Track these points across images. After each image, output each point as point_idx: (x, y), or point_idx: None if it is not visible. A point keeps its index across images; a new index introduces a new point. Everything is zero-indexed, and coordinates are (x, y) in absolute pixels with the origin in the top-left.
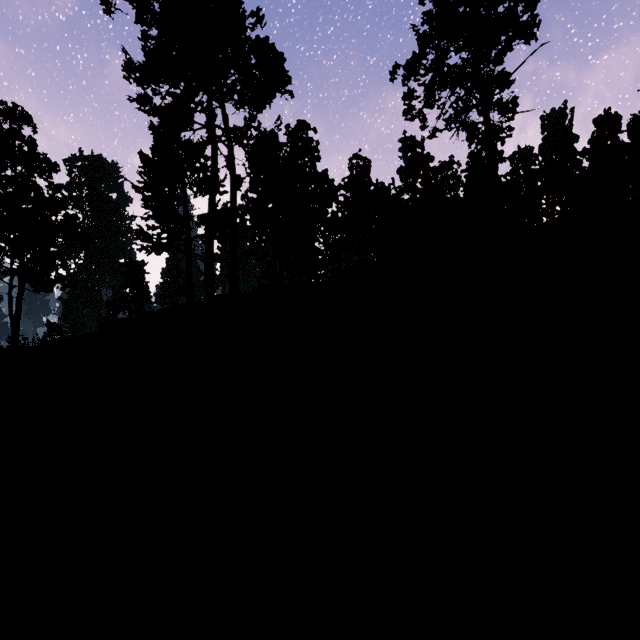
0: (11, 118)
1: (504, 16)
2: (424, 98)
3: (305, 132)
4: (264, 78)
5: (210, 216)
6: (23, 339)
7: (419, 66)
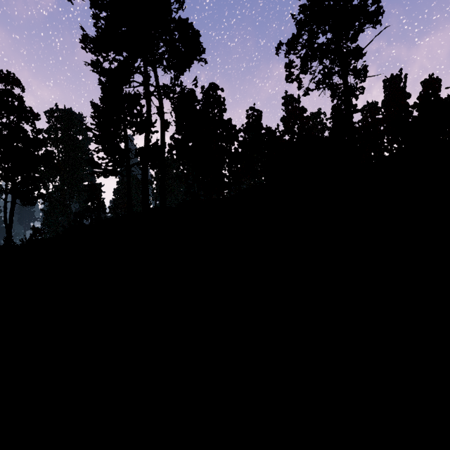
0: (6, 81)
1: (358, 7)
2: (300, 67)
3: (215, 91)
4: (185, 48)
5: (144, 149)
6: (5, 241)
7: (297, 43)
